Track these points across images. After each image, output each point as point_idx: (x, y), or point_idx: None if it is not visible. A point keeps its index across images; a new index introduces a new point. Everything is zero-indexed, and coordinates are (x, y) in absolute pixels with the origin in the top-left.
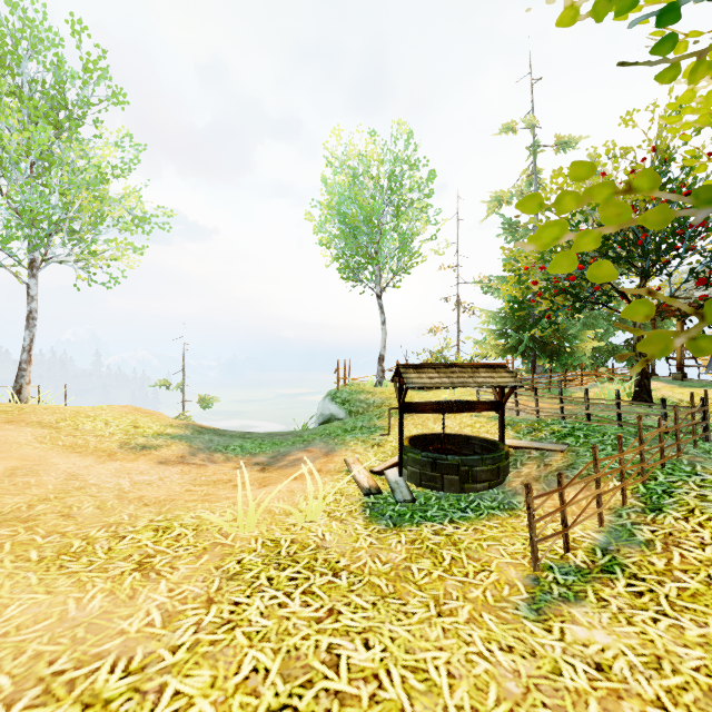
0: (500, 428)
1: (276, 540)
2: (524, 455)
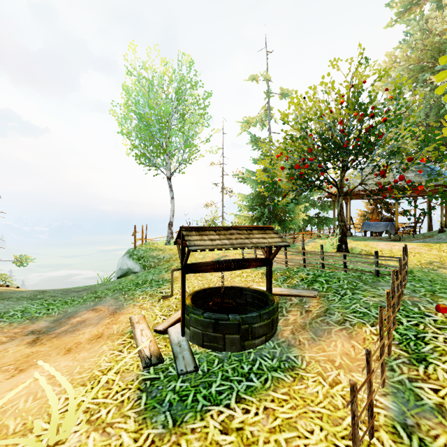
0: (268, 281)
1: None
2: (287, 302)
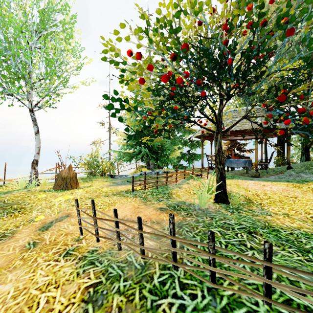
0: None
1: None
2: None
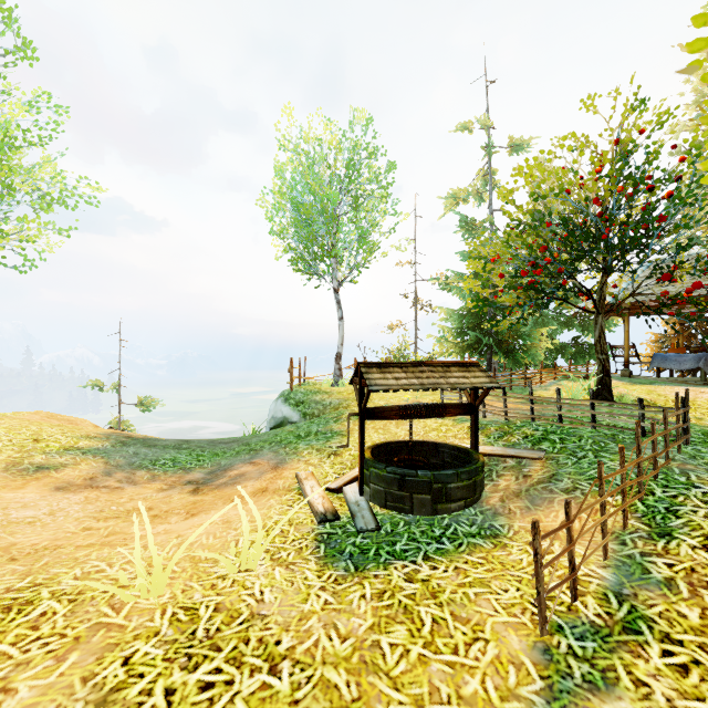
0: (472, 435)
1: (193, 607)
2: (499, 464)
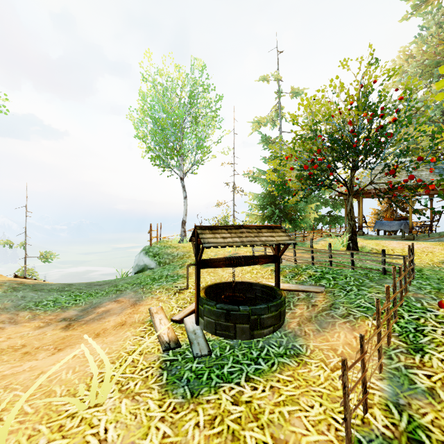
0: (276, 276)
1: None
2: (294, 297)
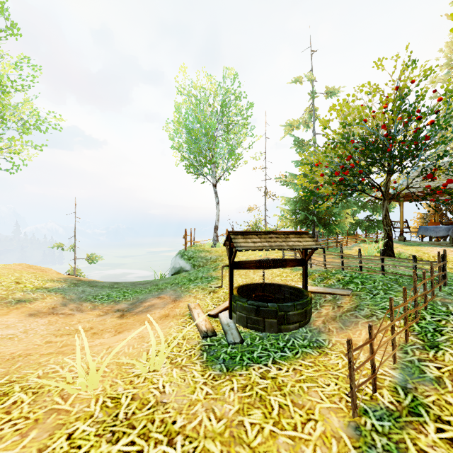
0: (303, 279)
1: (117, 397)
2: (321, 298)
